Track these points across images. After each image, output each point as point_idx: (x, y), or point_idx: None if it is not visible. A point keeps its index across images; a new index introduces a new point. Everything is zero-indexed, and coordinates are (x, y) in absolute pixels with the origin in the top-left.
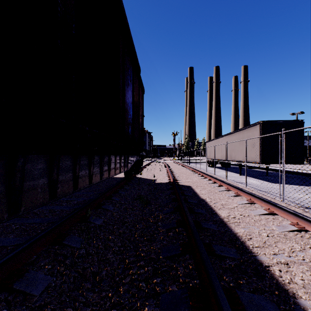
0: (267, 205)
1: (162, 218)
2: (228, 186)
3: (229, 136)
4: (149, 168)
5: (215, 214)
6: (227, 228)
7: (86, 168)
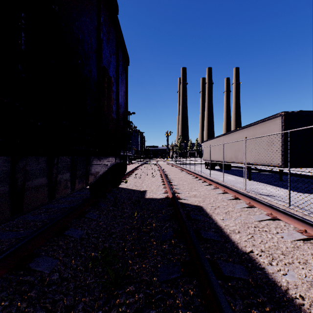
0: None
1: None
2: (268, 210)
3: (233, 133)
4: (139, 172)
5: None
6: None
7: None
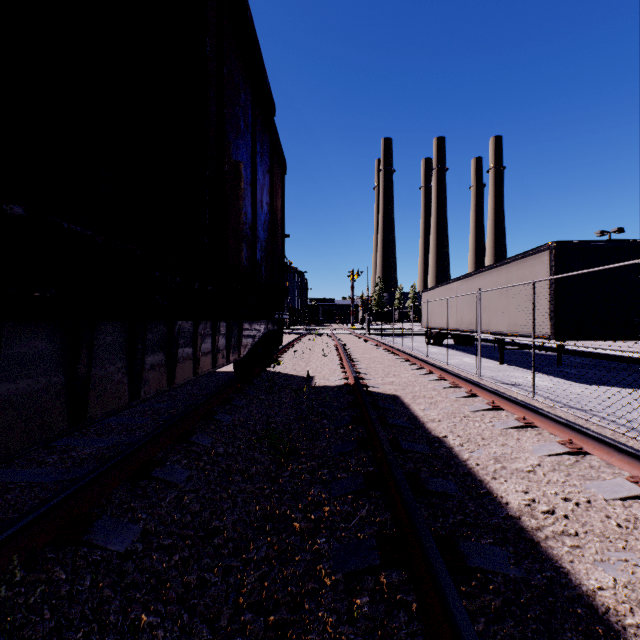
0: (631, 465)
1: (329, 515)
2: (493, 398)
3: (474, 278)
4: (299, 348)
5: (488, 495)
6: (550, 565)
7: (53, 371)
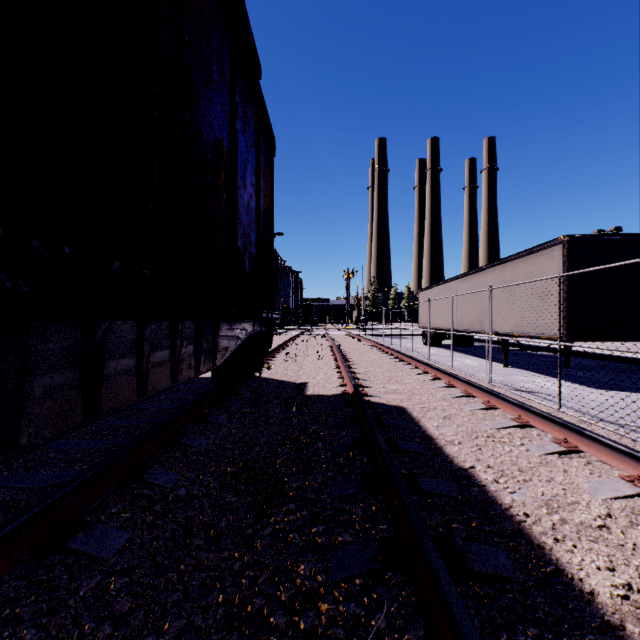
0: None
1: (327, 622)
2: (517, 412)
3: (476, 275)
4: (292, 350)
5: (559, 576)
6: None
7: None
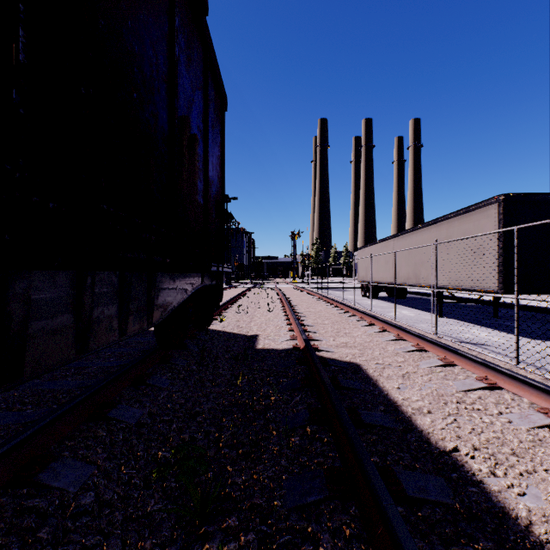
0: None
1: None
2: (481, 371)
3: (412, 234)
4: (245, 302)
5: None
6: None
7: None
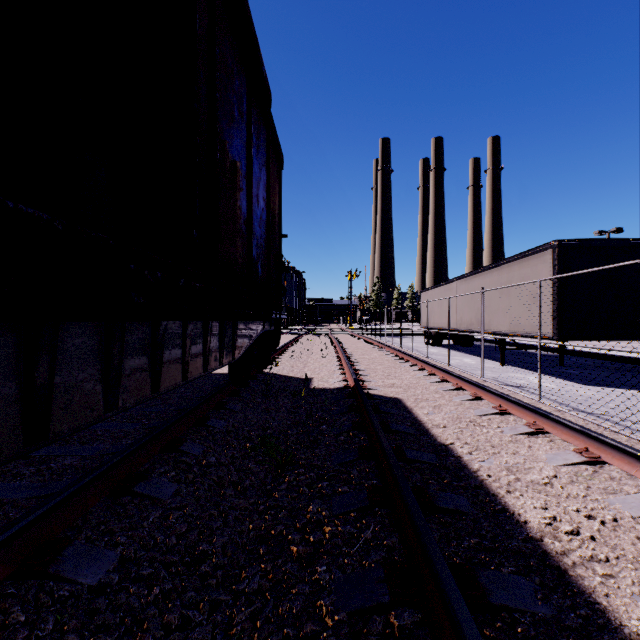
0: None
1: (330, 537)
2: (499, 402)
3: (474, 277)
4: (297, 349)
5: (504, 512)
6: (584, 600)
7: (2, 381)
